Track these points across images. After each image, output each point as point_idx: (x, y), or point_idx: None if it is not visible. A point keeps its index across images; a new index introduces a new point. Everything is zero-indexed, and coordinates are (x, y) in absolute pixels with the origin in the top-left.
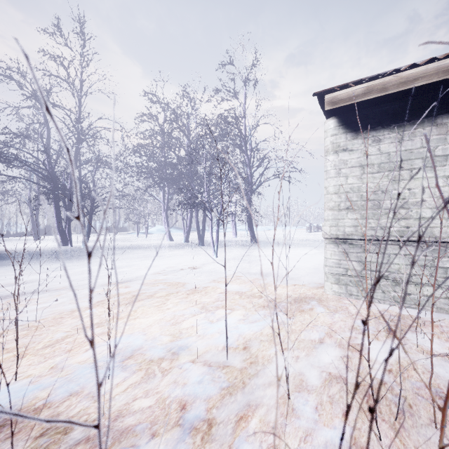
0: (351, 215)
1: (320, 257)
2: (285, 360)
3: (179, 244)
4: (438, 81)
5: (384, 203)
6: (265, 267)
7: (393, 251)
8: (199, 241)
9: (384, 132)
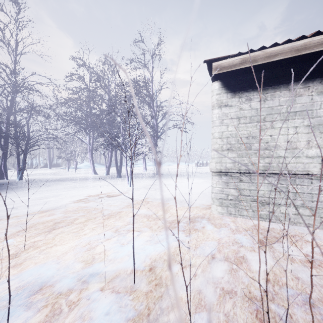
0: (231, 154)
1: (206, 185)
2: (187, 288)
3: (101, 176)
4: (292, 57)
5: (254, 145)
6: (167, 194)
7: (260, 181)
8: (117, 174)
9: (253, 93)
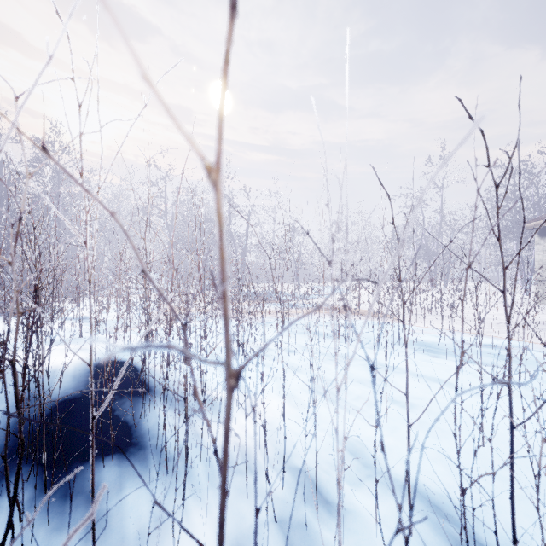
0: (540, 270)
1: None
2: None
3: None
4: None
5: None
6: None
7: None
8: None
9: None
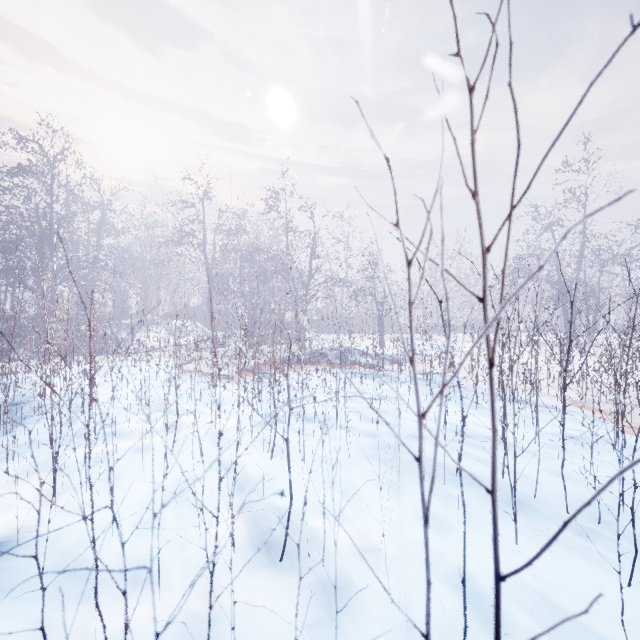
0: None
1: None
2: None
3: None
4: None
5: None
6: None
7: None
8: None
9: None
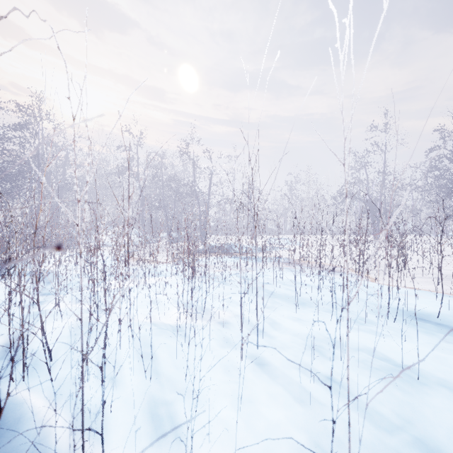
0: None
1: None
2: None
3: None
4: None
5: None
6: None
7: None
8: None
9: None
